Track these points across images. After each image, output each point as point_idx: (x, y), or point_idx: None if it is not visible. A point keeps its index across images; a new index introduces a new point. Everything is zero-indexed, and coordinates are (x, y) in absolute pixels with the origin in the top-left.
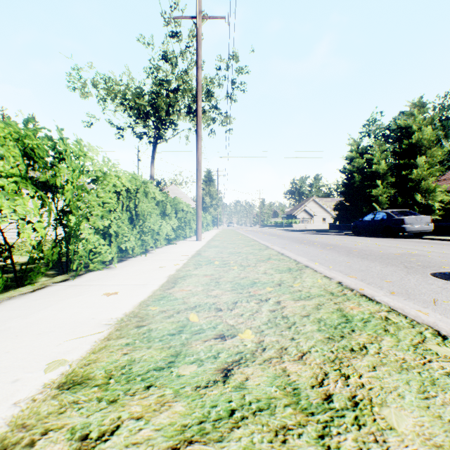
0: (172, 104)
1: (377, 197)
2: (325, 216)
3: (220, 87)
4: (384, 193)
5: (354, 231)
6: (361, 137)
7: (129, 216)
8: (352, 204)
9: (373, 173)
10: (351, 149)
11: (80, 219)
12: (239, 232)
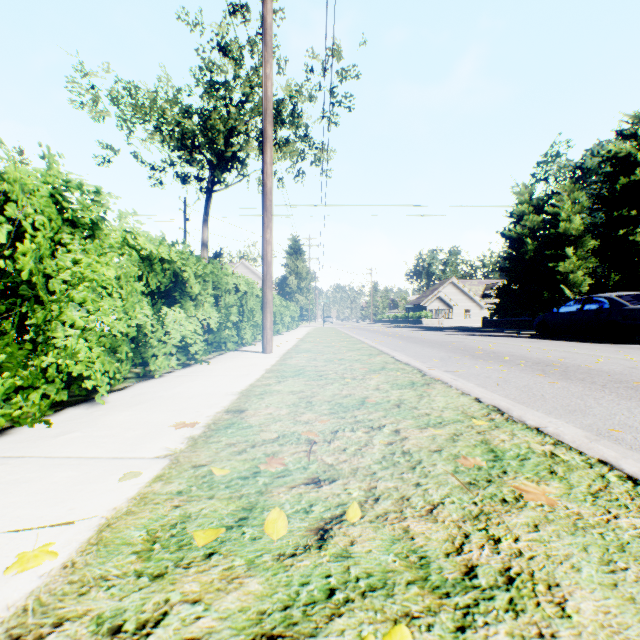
0: (234, 124)
1: (567, 274)
2: (470, 307)
3: (312, 101)
4: (579, 269)
5: (541, 331)
6: (534, 182)
7: None
8: (522, 288)
9: (560, 236)
10: (520, 200)
11: None
12: (343, 332)
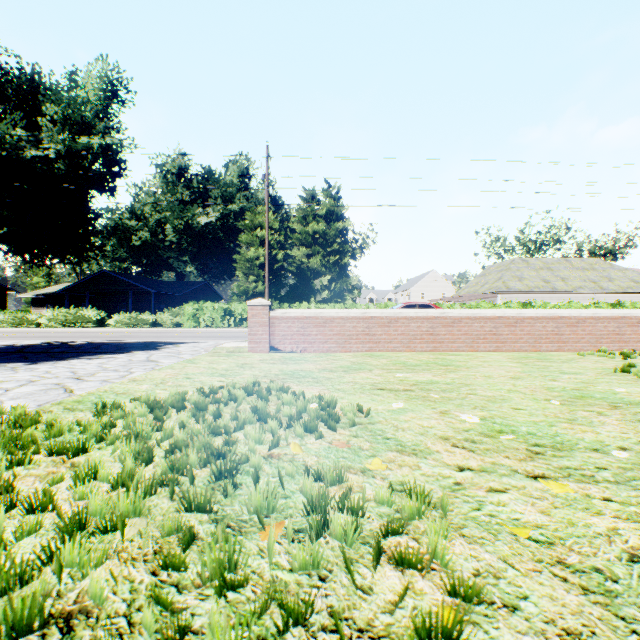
0: None
1: None
2: None
3: None
4: None
5: None
6: None
7: None
8: None
9: None
10: None
11: None
12: None
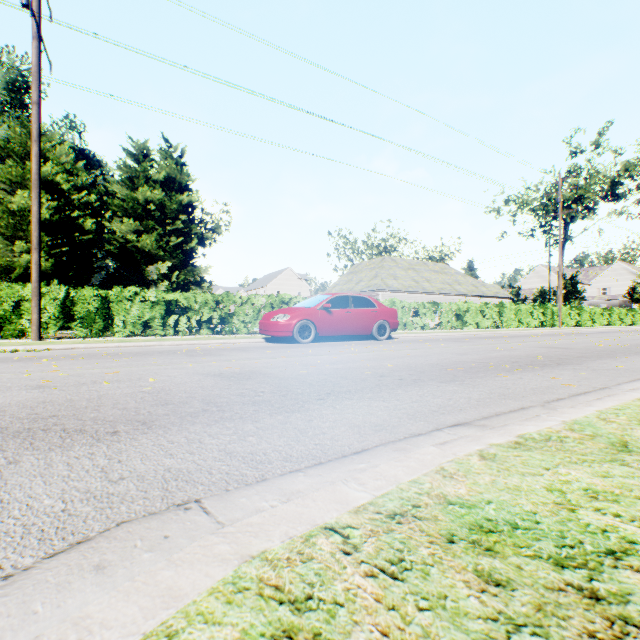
0: (574, 213)
1: None
2: None
3: None
4: None
5: None
6: None
7: (516, 317)
8: None
9: None
10: None
11: (503, 319)
12: None
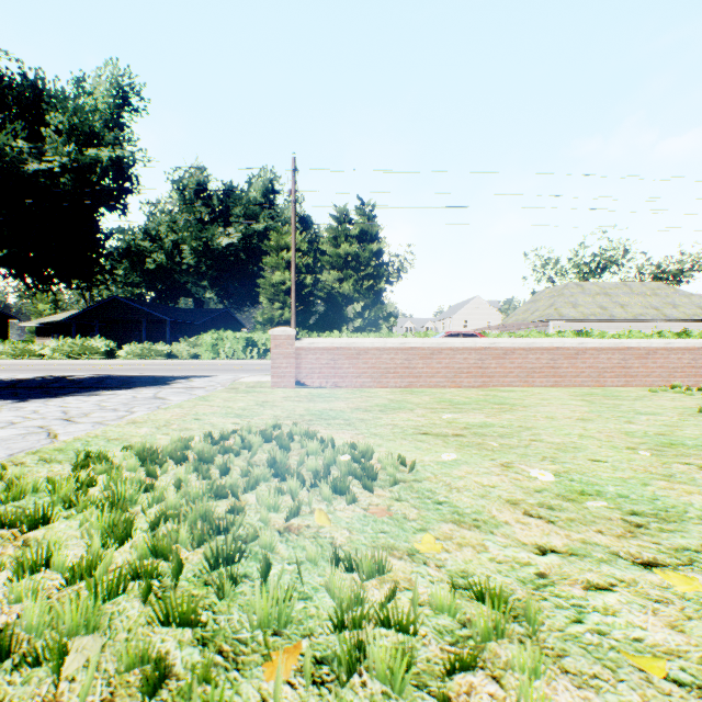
0: None
1: None
2: None
3: None
4: None
5: None
6: None
7: None
8: None
9: None
10: None
11: None
12: None
